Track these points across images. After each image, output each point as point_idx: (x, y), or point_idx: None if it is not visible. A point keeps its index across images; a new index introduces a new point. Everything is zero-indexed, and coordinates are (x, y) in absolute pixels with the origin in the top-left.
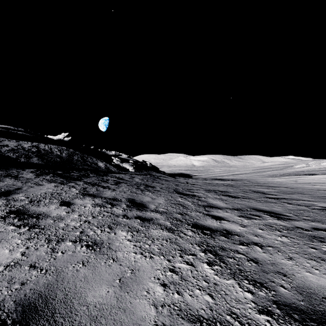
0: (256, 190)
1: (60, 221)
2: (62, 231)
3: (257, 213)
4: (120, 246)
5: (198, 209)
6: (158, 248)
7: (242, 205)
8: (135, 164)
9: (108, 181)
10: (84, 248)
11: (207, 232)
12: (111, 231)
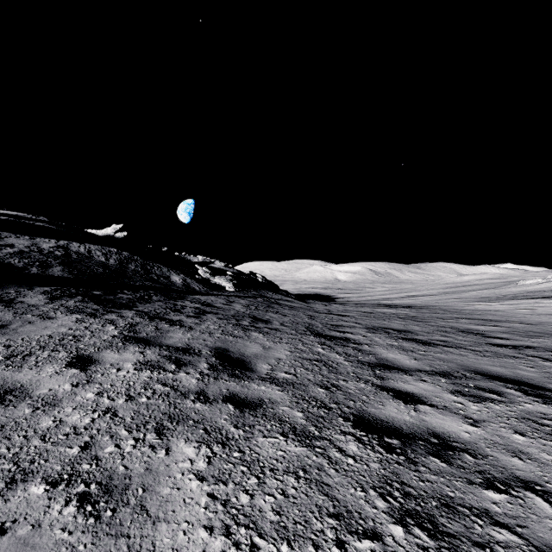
0: (465, 327)
1: (48, 410)
2: (39, 442)
3: (490, 384)
4: (172, 499)
5: (361, 372)
6: (273, 509)
7: (450, 362)
8: (237, 279)
9: (183, 309)
10: (71, 508)
11: (393, 441)
12: (159, 441)
